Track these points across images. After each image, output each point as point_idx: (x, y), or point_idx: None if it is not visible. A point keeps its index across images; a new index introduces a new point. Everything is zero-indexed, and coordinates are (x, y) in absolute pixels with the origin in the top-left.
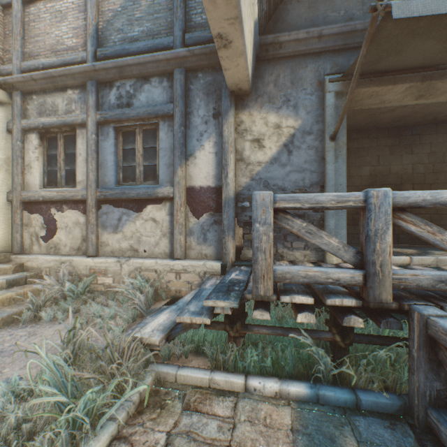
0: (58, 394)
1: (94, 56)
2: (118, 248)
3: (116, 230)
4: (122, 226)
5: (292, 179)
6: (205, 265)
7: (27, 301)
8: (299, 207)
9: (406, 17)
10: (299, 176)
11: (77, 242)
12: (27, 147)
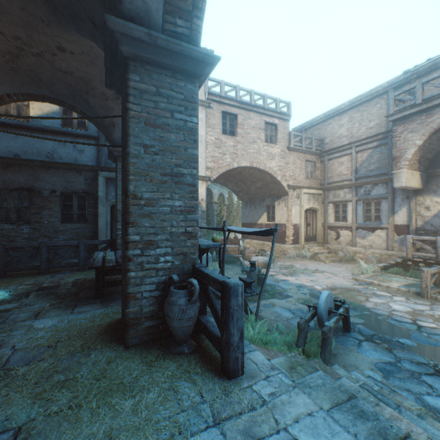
0: (363, 265)
1: (354, 178)
2: (364, 244)
3: (363, 238)
4: (365, 237)
5: None
6: (401, 254)
7: (336, 257)
8: (418, 239)
9: None
10: None
11: (347, 241)
12: (328, 208)
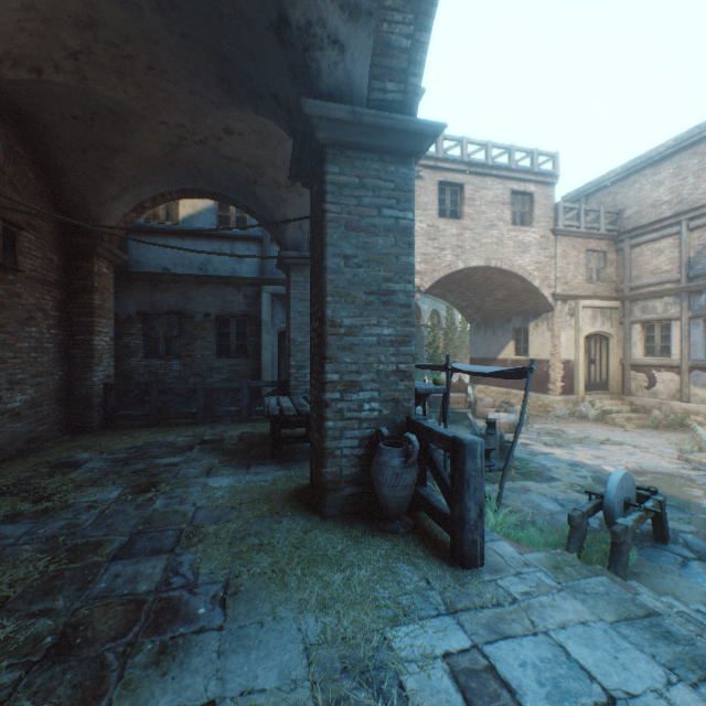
0: (703, 436)
1: (686, 277)
2: (705, 399)
3: (704, 387)
4: None
5: None
6: None
7: (648, 420)
8: None
9: None
10: None
11: (671, 392)
12: (632, 332)
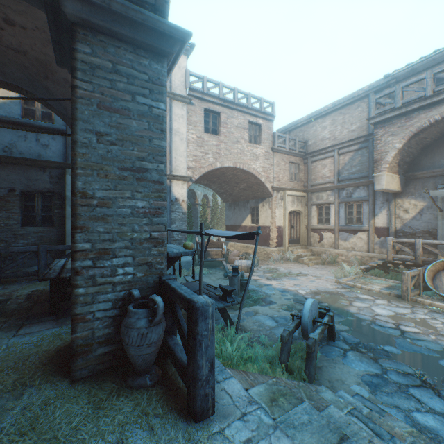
0: (346, 268)
1: (337, 180)
2: (346, 247)
3: (345, 241)
4: (347, 239)
5: (422, 226)
6: (381, 256)
7: (320, 260)
8: (398, 241)
9: (433, 196)
10: (425, 224)
11: (330, 243)
12: (312, 210)
